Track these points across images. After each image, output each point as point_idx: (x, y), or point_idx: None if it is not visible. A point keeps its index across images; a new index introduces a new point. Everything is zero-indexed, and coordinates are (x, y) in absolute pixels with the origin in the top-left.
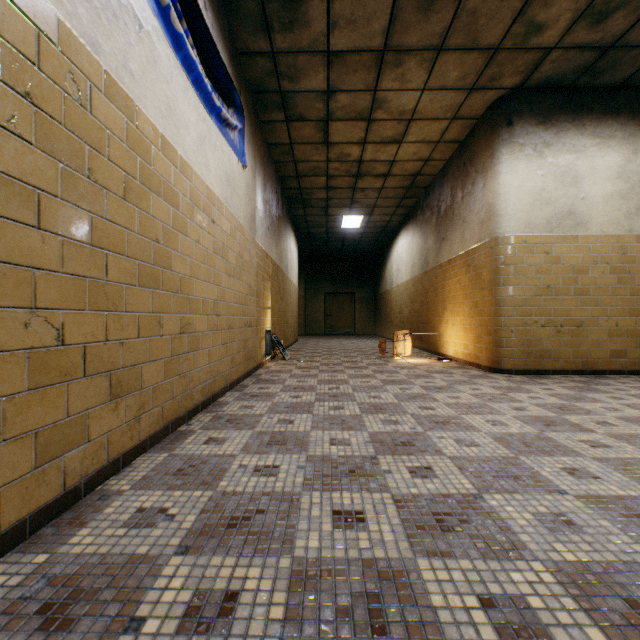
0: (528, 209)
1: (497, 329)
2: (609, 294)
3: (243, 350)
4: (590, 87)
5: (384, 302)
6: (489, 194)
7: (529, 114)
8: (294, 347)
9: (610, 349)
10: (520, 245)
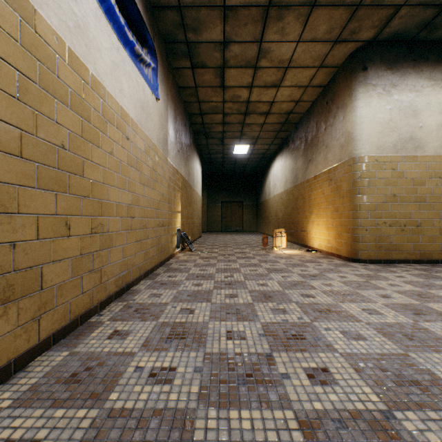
0: (379, 135)
1: (355, 228)
2: (441, 201)
3: (156, 245)
4: (427, 40)
5: (264, 208)
6: (348, 124)
7: (380, 61)
8: (199, 241)
9: (441, 243)
10: (373, 163)
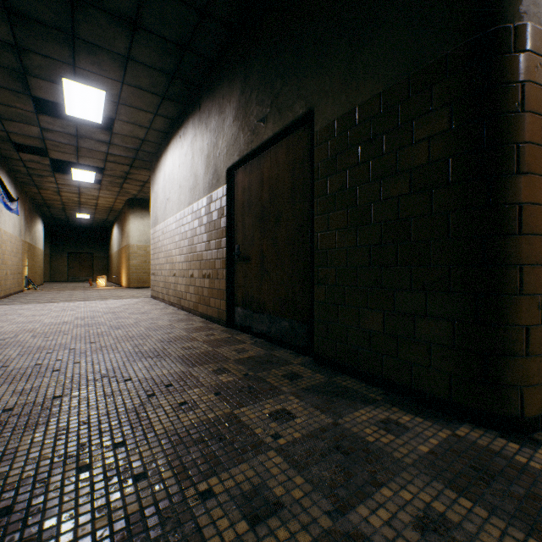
0: (139, 236)
1: (129, 274)
2: None
3: (18, 282)
4: None
5: (111, 260)
6: (128, 229)
7: (140, 206)
8: (42, 286)
9: None
10: (136, 247)
